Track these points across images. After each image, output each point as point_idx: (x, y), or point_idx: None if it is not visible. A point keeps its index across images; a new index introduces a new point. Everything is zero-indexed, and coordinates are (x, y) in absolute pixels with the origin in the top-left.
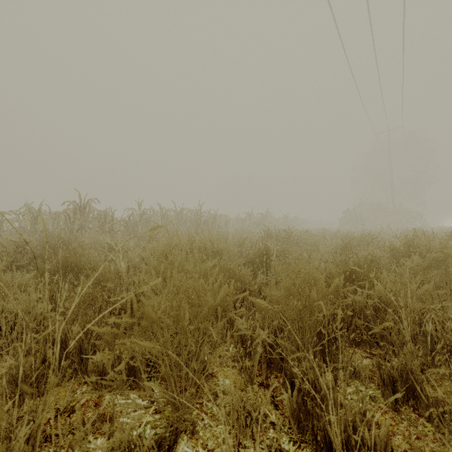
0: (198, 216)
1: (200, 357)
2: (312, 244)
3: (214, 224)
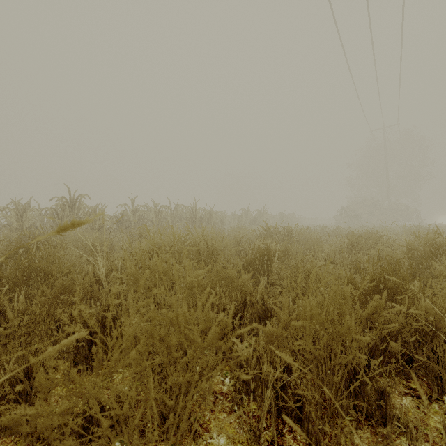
0: (194, 213)
1: (181, 429)
2: (315, 242)
3: (210, 221)
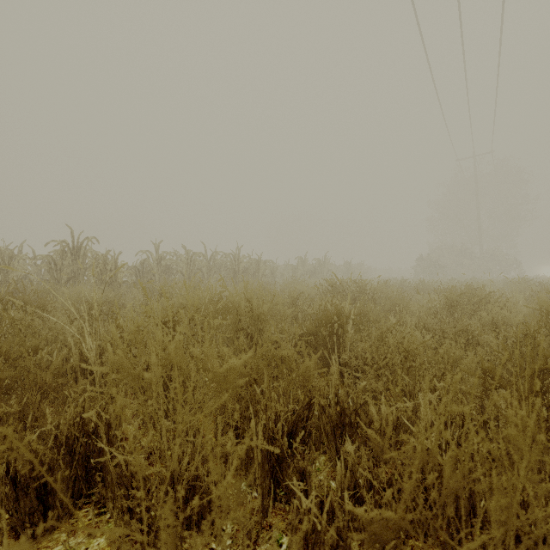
0: (236, 262)
1: None
2: (398, 301)
3: (257, 272)
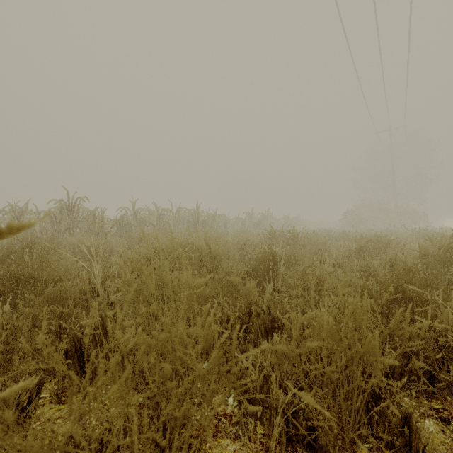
0: (196, 216)
1: None
2: (321, 246)
3: (213, 224)
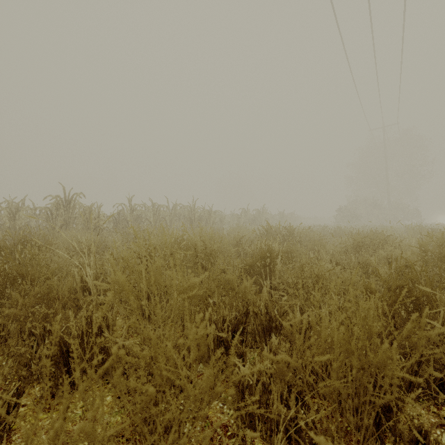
0: (192, 212)
1: None
2: (318, 242)
3: (208, 220)
